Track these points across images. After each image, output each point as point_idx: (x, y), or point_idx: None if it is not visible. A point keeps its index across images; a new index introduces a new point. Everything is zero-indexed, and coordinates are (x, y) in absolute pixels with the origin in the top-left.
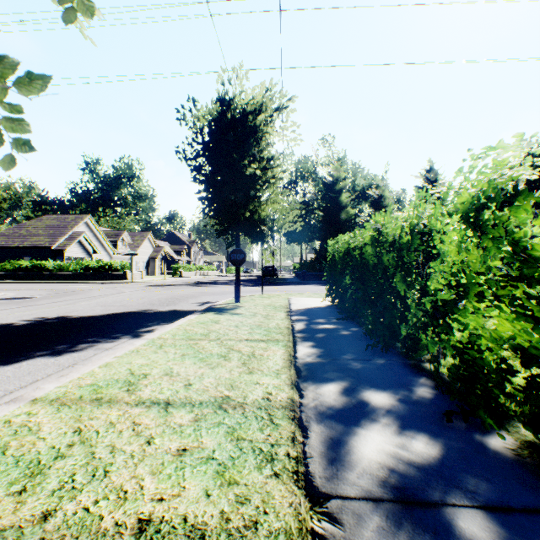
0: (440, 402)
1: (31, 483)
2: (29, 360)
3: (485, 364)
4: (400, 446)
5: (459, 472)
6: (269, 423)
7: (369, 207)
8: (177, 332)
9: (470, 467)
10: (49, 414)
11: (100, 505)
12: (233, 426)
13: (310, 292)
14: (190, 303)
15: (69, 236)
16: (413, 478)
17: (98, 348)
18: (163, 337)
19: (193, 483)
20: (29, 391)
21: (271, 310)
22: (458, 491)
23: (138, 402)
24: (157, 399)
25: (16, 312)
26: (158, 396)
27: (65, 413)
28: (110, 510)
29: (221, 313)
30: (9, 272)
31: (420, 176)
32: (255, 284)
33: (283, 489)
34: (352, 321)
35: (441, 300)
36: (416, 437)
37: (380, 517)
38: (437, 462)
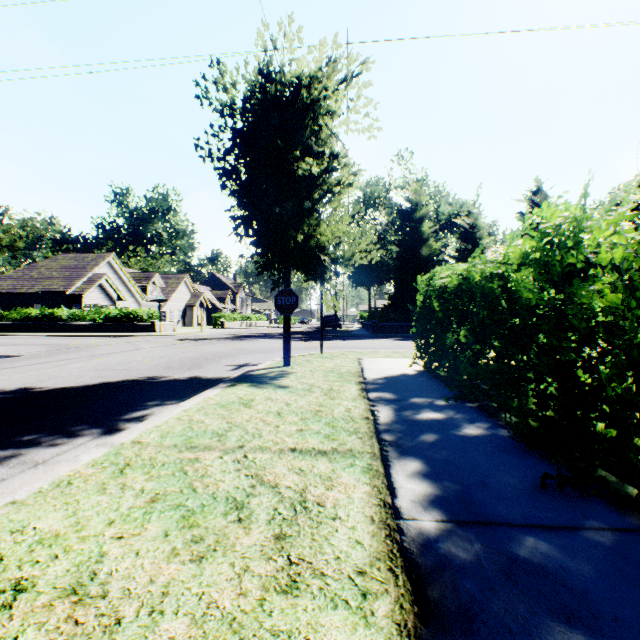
0: None
1: None
2: None
3: None
4: None
5: None
6: None
7: (458, 239)
8: (173, 428)
9: None
10: None
11: None
12: None
13: (386, 349)
14: (221, 365)
15: (88, 279)
16: None
17: (21, 462)
18: (142, 439)
19: None
20: None
21: (335, 379)
22: None
23: None
24: None
25: None
26: None
27: None
28: None
29: (259, 385)
30: (15, 323)
31: (524, 200)
32: (312, 338)
33: None
34: (471, 404)
35: None
36: None
37: None
38: None
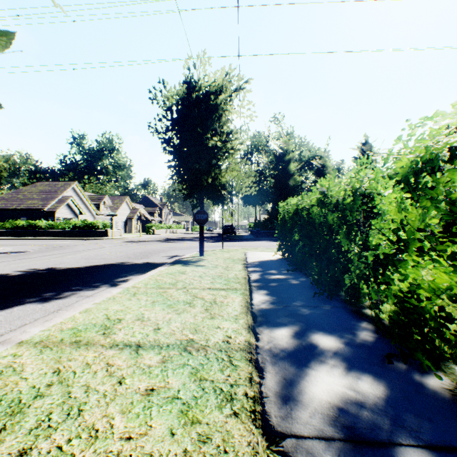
0: (380, 344)
1: (11, 422)
2: (20, 306)
3: (425, 312)
4: (347, 387)
5: (403, 411)
6: (229, 365)
7: (314, 174)
8: (149, 282)
9: (412, 406)
10: (32, 356)
11: (73, 444)
12: (196, 367)
13: (264, 247)
14: (161, 256)
15: (59, 200)
16: (361, 418)
17: (80, 296)
18: (136, 286)
19: (159, 422)
20: (16, 334)
21: (230, 262)
22: (403, 430)
23: (112, 345)
24: (129, 342)
25: (12, 264)
26: (130, 339)
27: (47, 355)
28: (82, 449)
29: (187, 265)
30: (8, 230)
31: (357, 149)
32: (216, 240)
33: (241, 428)
34: (300, 272)
35: (383, 254)
36: (361, 378)
37: (333, 456)
38: (382, 402)
